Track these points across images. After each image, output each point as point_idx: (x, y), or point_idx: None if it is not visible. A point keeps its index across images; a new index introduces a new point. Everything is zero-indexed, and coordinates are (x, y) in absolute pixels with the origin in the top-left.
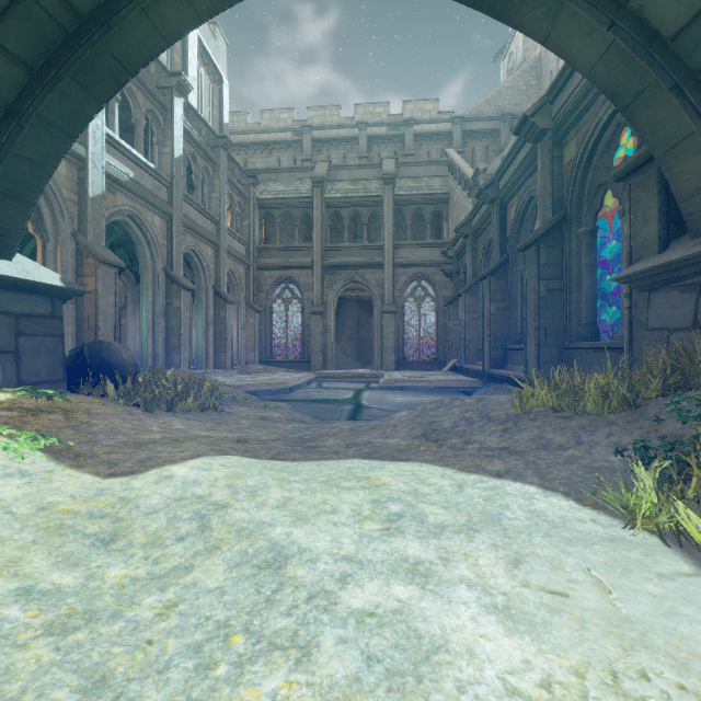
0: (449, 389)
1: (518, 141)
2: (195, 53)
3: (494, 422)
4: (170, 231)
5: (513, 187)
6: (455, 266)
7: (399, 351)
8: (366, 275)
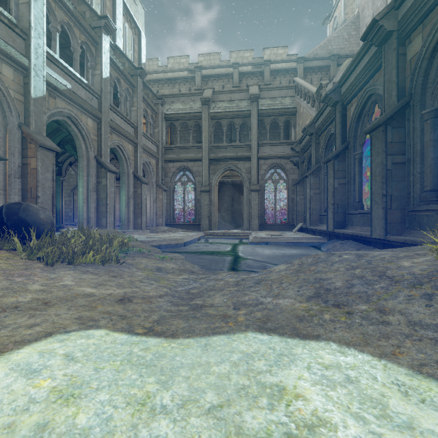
0: (302, 244)
1: (361, 51)
2: (121, 11)
3: (401, 283)
4: (99, 130)
5: (353, 90)
6: (300, 158)
7: (261, 217)
8: (238, 165)
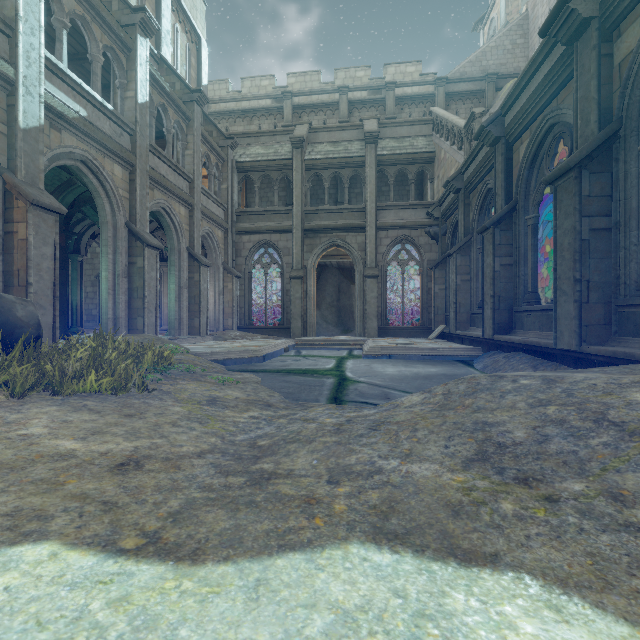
0: (443, 358)
1: (538, 55)
2: (169, 5)
3: None
4: (133, 183)
5: (525, 119)
6: (441, 228)
7: (381, 317)
8: (347, 238)
